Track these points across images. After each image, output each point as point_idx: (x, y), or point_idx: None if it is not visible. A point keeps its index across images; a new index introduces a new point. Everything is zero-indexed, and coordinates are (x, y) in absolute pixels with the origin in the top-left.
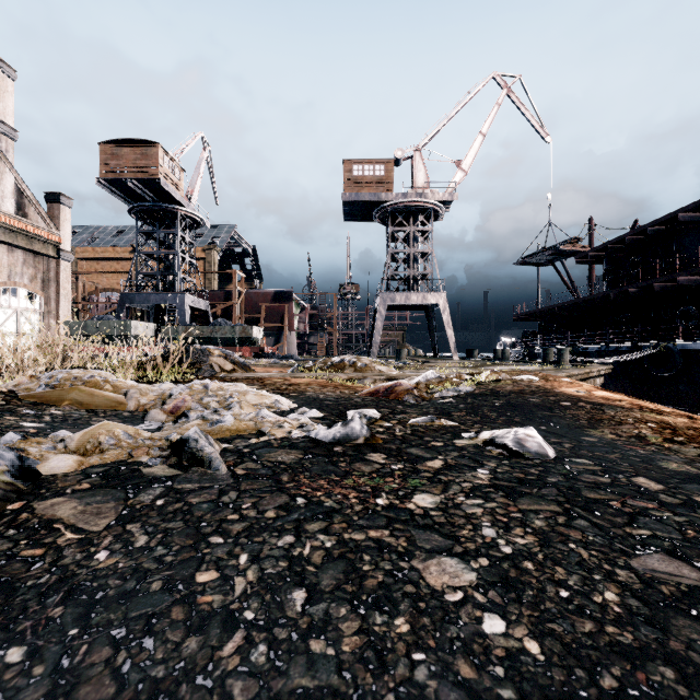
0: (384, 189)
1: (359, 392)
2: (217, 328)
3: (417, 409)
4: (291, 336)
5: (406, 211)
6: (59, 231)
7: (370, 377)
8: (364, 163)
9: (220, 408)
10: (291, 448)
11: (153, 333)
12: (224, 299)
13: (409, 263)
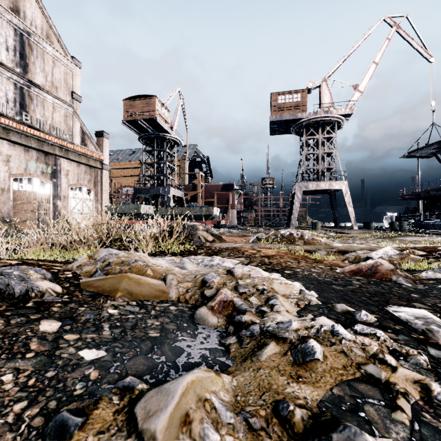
0: (300, 110)
1: (332, 266)
2: (191, 209)
3: (440, 301)
4: (233, 212)
5: (316, 124)
6: (102, 153)
7: (322, 249)
8: (285, 94)
9: (263, 306)
10: None
11: (153, 212)
12: (192, 190)
13: (318, 161)
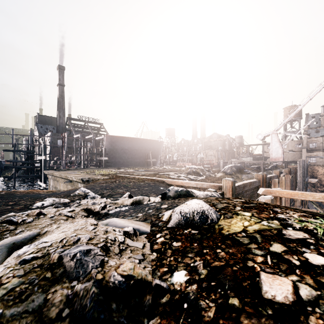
0: None
1: None
2: None
3: None
4: None
5: None
6: None
7: None
8: None
9: None
10: (112, 196)
11: None
12: None
13: None
